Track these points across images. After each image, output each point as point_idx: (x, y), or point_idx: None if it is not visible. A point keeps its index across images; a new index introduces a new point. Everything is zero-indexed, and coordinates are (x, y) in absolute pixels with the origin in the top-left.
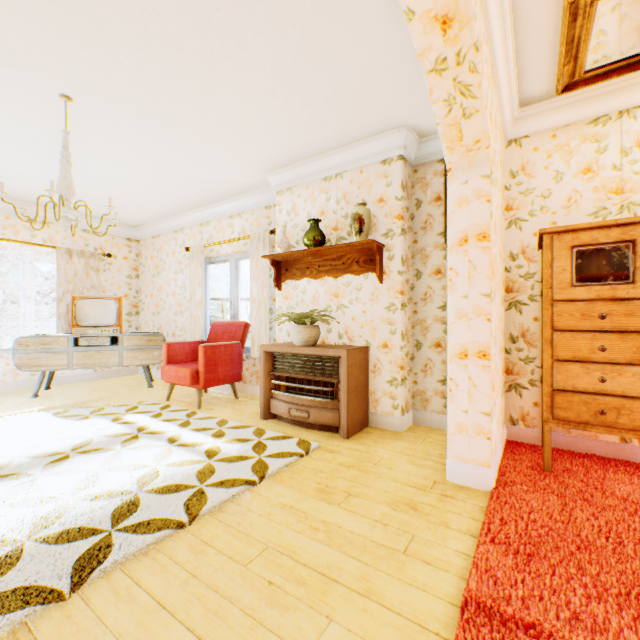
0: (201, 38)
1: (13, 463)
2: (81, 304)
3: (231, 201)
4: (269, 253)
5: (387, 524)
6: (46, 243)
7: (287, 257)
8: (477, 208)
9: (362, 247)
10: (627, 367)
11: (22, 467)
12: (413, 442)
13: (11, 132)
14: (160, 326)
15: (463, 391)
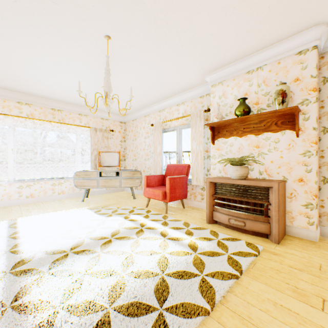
0: None
1: (84, 242)
2: (102, 155)
3: (178, 96)
4: (203, 123)
5: None
6: (86, 125)
7: (221, 124)
8: None
9: (282, 113)
10: None
11: (89, 245)
12: None
13: (77, 65)
14: (136, 166)
15: None
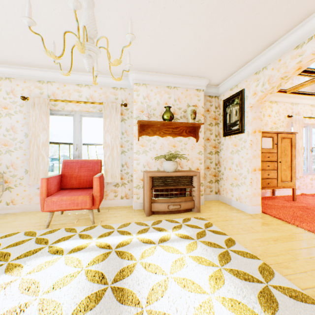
0: (222, 3)
1: None
2: None
3: (83, 74)
4: (120, 117)
5: (276, 230)
6: None
7: (150, 123)
8: (258, 122)
9: (192, 125)
10: (272, 170)
11: None
12: (216, 206)
13: None
14: None
15: (254, 182)
